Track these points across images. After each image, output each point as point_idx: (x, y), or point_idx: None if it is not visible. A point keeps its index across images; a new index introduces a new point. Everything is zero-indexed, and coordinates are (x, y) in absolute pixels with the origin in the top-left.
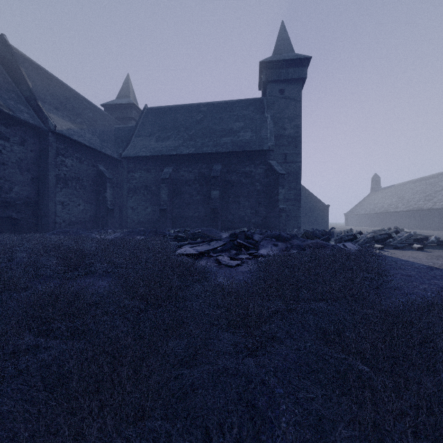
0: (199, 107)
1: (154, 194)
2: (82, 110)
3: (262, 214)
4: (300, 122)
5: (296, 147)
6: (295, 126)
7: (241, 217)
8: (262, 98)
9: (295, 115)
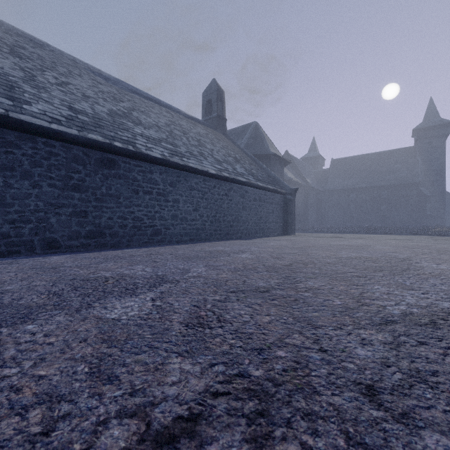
0: (368, 157)
1: (344, 208)
2: (305, 169)
3: (415, 217)
4: (444, 161)
5: (441, 176)
6: (440, 163)
7: (400, 219)
8: (414, 146)
9: (440, 156)
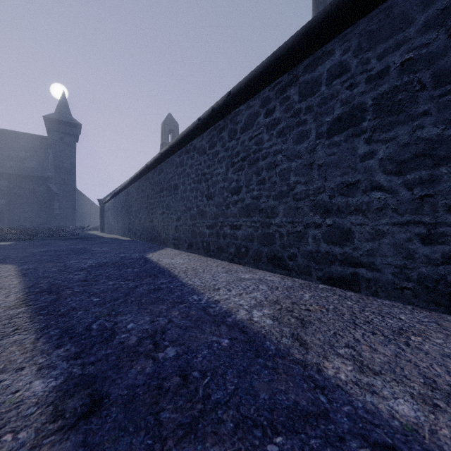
0: None
1: None
2: None
3: (44, 216)
4: (75, 161)
5: (72, 175)
6: (71, 162)
7: (27, 218)
8: (47, 137)
9: (71, 156)
